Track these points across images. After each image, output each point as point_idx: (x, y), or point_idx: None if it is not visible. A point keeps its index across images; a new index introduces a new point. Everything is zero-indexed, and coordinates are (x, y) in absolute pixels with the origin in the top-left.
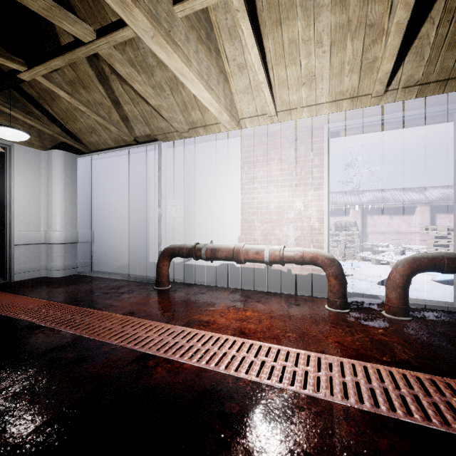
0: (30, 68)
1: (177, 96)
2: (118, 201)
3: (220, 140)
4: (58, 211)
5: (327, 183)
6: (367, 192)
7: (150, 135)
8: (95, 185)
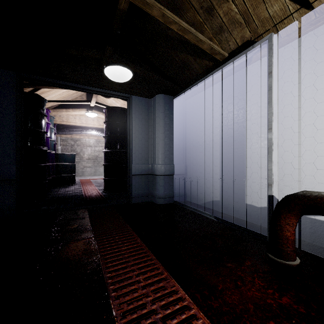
0: None
1: None
2: (208, 134)
3: None
4: (160, 147)
5: None
6: None
7: (250, 40)
8: (188, 122)
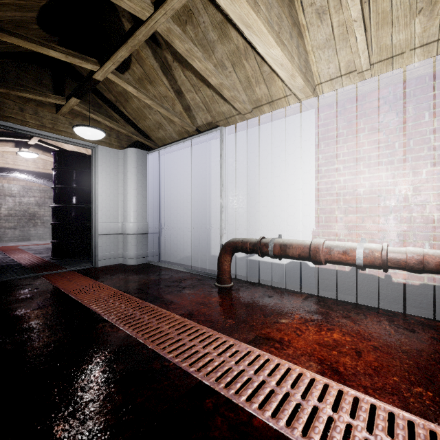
0: (102, 65)
1: (240, 71)
2: (182, 194)
3: (289, 116)
4: (132, 204)
5: None
6: None
7: (212, 123)
8: (163, 179)
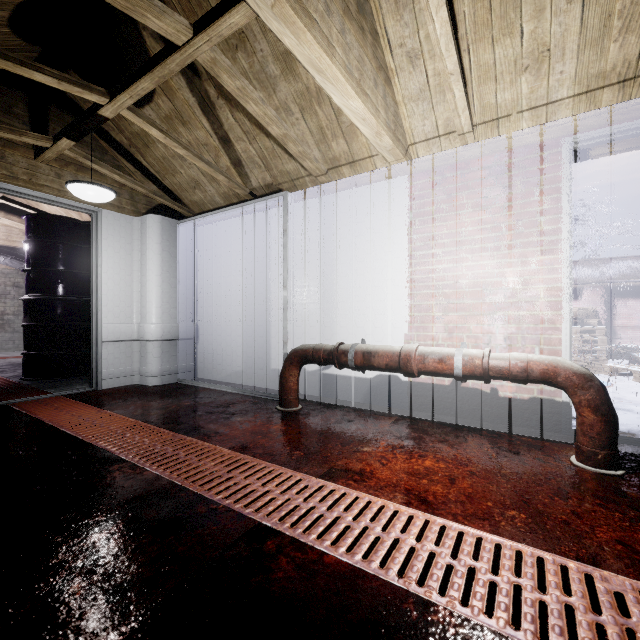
0: (113, 98)
1: (311, 120)
2: (229, 283)
3: (375, 182)
4: (154, 296)
5: (567, 240)
6: (614, 260)
7: (272, 185)
8: (200, 261)
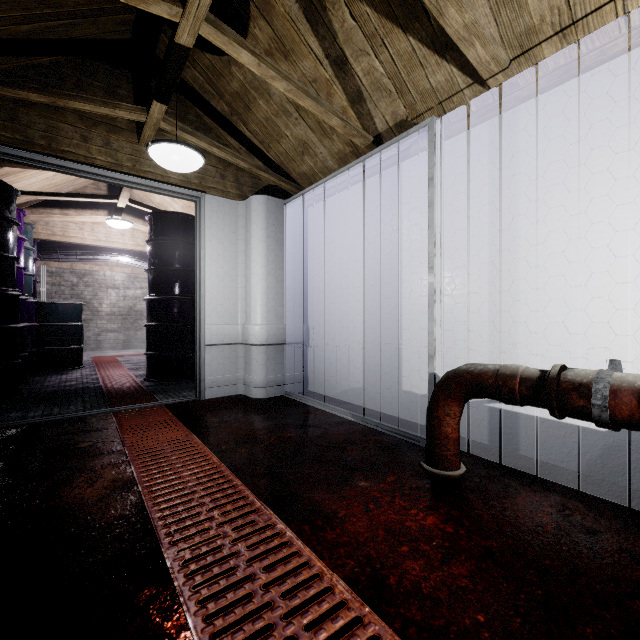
0: (185, 2)
1: None
2: (345, 272)
3: (617, 56)
4: (258, 292)
5: None
6: None
7: (406, 120)
8: (311, 248)
